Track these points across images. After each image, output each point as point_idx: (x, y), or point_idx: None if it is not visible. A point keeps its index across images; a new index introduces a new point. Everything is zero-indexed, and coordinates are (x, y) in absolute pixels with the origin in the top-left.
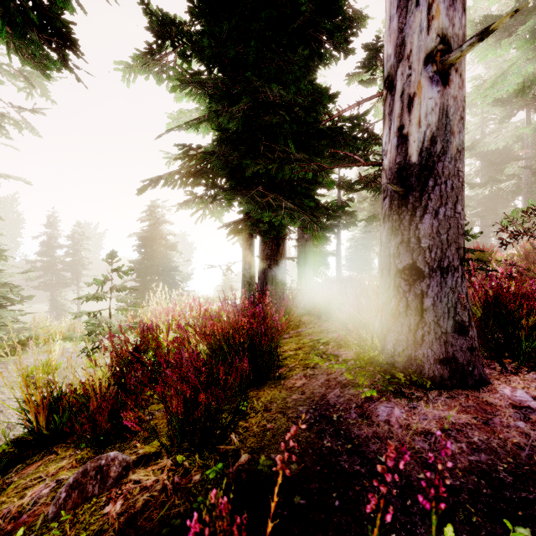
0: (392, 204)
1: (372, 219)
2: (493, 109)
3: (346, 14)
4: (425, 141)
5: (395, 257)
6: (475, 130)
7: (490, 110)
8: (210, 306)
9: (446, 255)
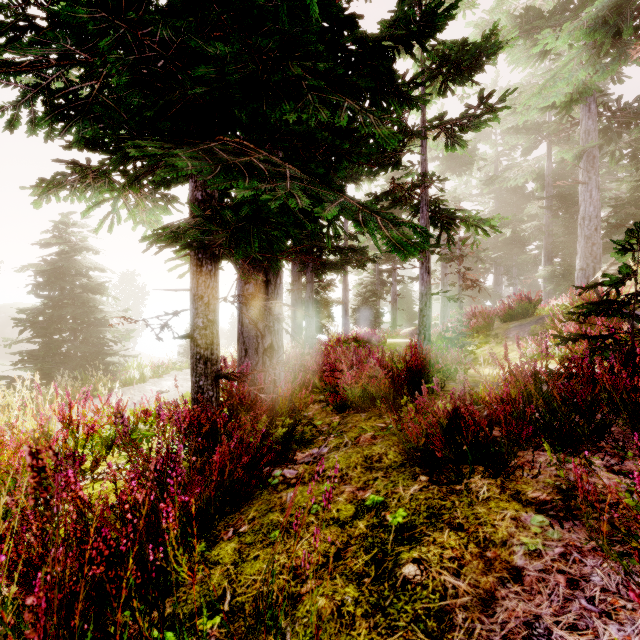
0: None
1: None
2: (513, 140)
3: None
4: None
5: None
6: (490, 165)
7: (509, 140)
8: (119, 408)
9: None
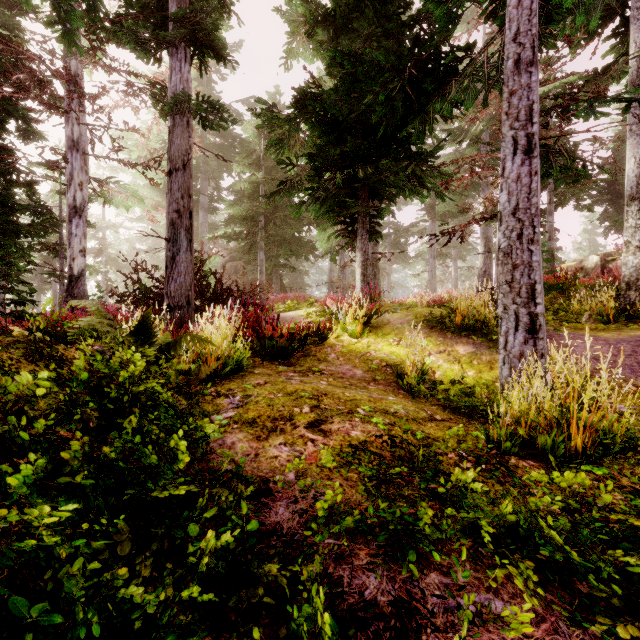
0: (67, 284)
1: (53, 276)
2: None
3: (30, 129)
4: (76, 271)
5: (68, 298)
6: None
7: None
8: None
9: (82, 298)
